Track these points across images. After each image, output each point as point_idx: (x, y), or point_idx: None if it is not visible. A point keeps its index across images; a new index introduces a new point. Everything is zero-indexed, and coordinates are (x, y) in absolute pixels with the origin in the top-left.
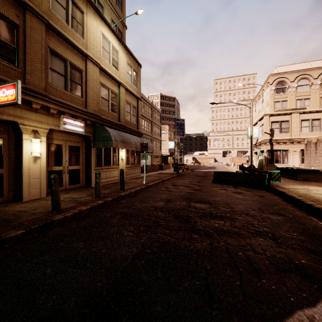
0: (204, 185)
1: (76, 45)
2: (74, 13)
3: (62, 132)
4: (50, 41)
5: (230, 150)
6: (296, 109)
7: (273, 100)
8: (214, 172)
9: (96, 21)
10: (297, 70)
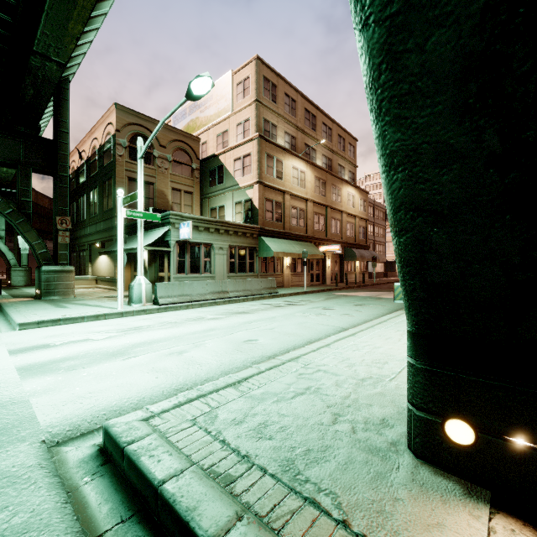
0: None
1: (339, 209)
2: (338, 193)
3: (332, 254)
4: (331, 214)
5: None
6: None
7: None
8: None
9: (345, 187)
10: None
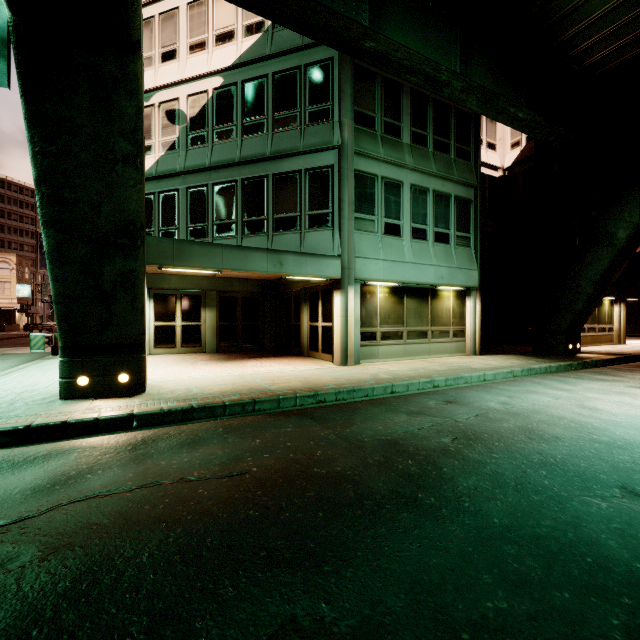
0: None
1: None
2: None
3: None
4: None
5: None
6: None
7: None
8: None
9: None
10: None
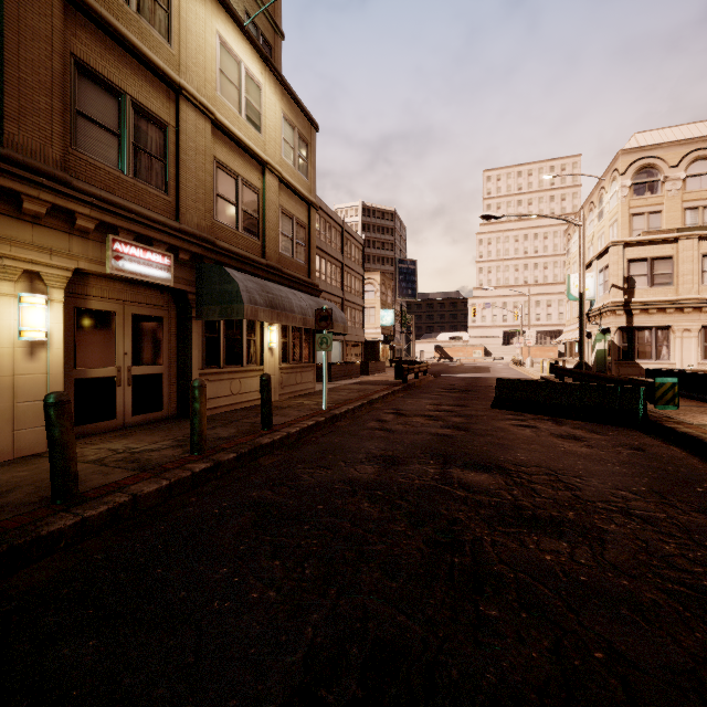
0: (473, 414)
1: (149, 58)
2: None
3: (113, 279)
4: (78, 41)
5: (521, 329)
6: (689, 229)
7: (629, 211)
8: (497, 382)
9: (204, 5)
10: (686, 138)
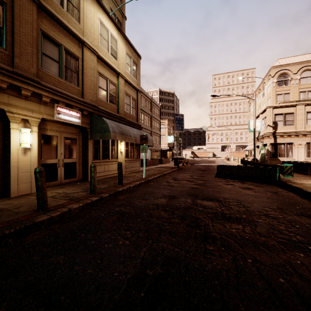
0: (207, 179)
1: (71, 30)
2: None
3: (56, 122)
4: (43, 23)
5: (229, 144)
6: (301, 101)
7: (275, 93)
8: (217, 166)
9: (93, 7)
10: (300, 61)
